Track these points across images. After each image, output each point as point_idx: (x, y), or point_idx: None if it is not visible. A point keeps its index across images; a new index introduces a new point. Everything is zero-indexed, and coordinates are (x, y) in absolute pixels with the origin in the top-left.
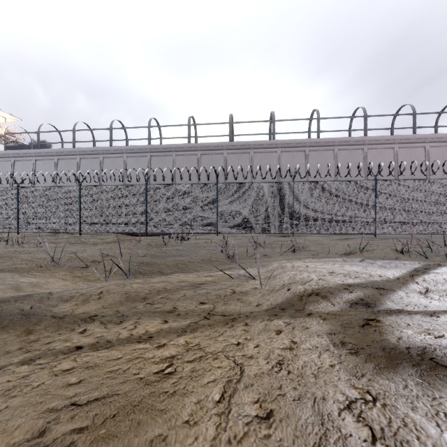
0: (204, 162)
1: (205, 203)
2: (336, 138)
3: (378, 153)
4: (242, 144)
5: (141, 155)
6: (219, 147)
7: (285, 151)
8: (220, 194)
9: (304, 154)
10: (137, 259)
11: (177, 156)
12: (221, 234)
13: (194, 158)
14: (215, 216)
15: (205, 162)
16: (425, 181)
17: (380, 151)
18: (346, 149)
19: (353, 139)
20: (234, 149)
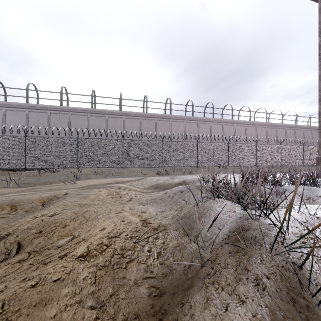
0: (73, 120)
1: (70, 150)
2: (156, 114)
3: (176, 124)
4: (100, 111)
5: (20, 110)
6: (84, 111)
7: (128, 118)
8: (79, 144)
9: (139, 121)
10: (20, 182)
11: (51, 113)
12: (85, 168)
13: (65, 116)
14: (76, 158)
15: (74, 120)
16: (183, 142)
17: (177, 123)
18: (161, 120)
19: (164, 115)
20: (95, 113)
